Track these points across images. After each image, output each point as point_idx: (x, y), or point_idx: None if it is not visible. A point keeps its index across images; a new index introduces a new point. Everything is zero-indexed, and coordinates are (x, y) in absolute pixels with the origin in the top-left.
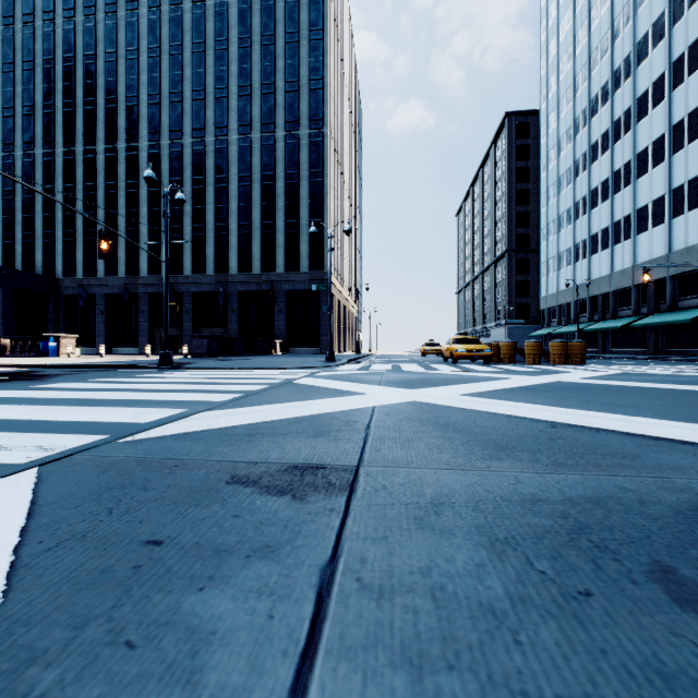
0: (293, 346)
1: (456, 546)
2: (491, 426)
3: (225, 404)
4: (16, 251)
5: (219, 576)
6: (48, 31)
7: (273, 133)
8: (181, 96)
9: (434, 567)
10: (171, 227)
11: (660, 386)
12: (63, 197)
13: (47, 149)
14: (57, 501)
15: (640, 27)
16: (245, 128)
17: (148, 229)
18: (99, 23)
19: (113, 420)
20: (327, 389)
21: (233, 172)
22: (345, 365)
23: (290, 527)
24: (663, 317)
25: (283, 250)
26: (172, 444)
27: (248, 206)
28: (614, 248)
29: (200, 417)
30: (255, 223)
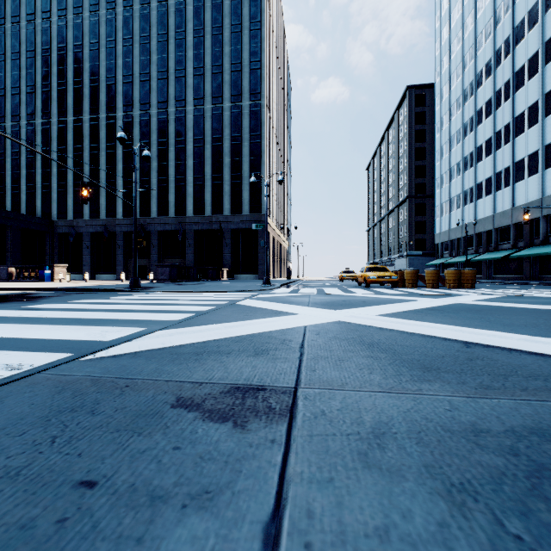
0: (237, 273)
1: (410, 495)
2: (411, 346)
3: (178, 323)
4: (22, 199)
5: (149, 537)
6: (46, 26)
7: (221, 104)
8: (149, 76)
9: (391, 527)
10: (141, 179)
11: (547, 308)
12: (58, 157)
13: (45, 119)
14: (5, 426)
15: (518, 14)
16: (199, 100)
17: (123, 181)
18: (85, 20)
19: (81, 338)
20: (265, 310)
21: (190, 136)
22: (278, 289)
23: (231, 464)
24: (537, 250)
25: (229, 197)
26: (128, 362)
27: (201, 162)
28: (496, 193)
29: (155, 335)
30: (207, 175)
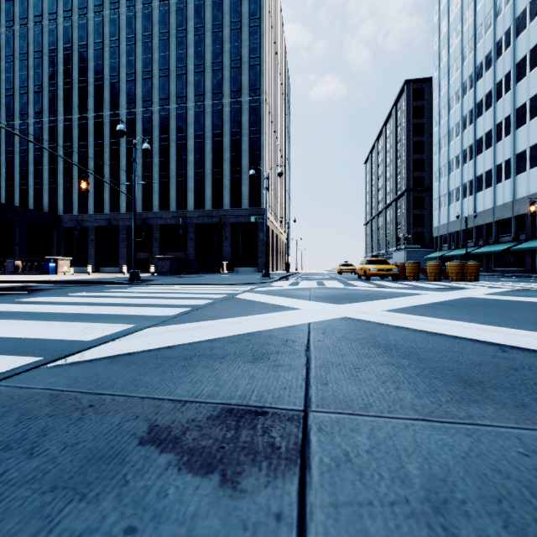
0: (237, 266)
1: None
2: (436, 349)
3: (171, 318)
4: (29, 194)
5: None
6: (52, 28)
7: (221, 100)
8: (151, 74)
9: None
10: (144, 175)
11: None
12: (63, 154)
13: (52, 118)
14: None
15: (519, 5)
16: (200, 97)
17: (126, 177)
18: (90, 20)
19: (60, 337)
20: (264, 304)
21: (191, 132)
22: (278, 282)
23: None
24: None
25: (228, 191)
26: (102, 370)
27: (202, 158)
28: (496, 186)
29: (143, 334)
30: (207, 170)
